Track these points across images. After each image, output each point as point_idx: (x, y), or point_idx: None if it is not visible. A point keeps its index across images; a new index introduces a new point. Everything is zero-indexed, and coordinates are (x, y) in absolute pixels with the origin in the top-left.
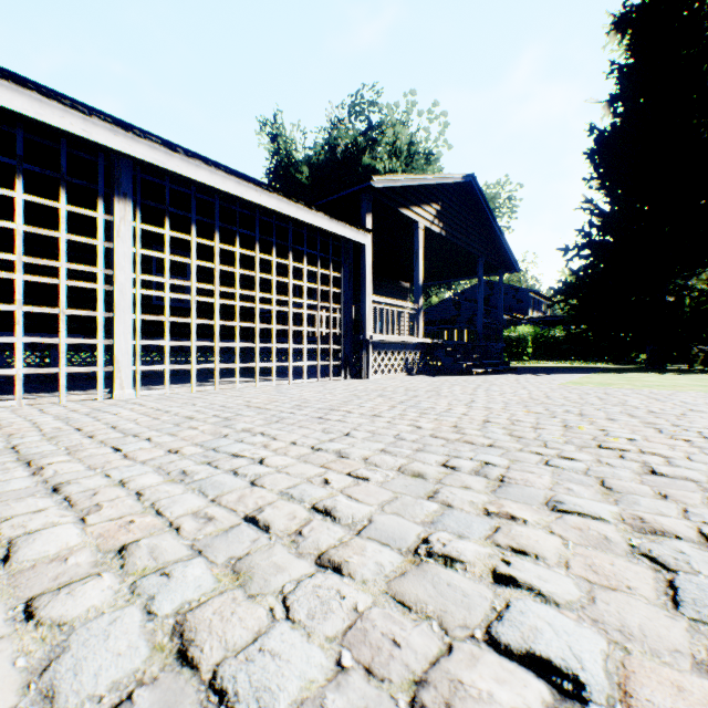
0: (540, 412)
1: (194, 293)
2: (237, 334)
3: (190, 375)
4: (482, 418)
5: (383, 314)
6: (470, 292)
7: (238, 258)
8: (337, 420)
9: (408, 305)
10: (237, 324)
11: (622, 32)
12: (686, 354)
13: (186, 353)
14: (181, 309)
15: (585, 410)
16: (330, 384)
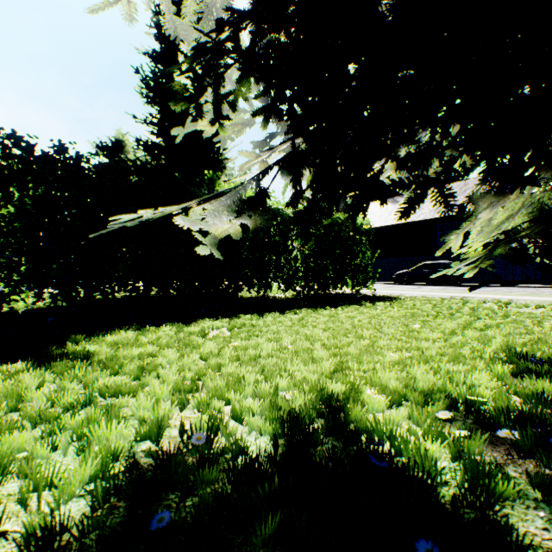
0: None
1: None
2: None
3: None
4: None
5: None
6: None
7: None
8: None
9: None
10: None
11: (101, 152)
12: None
13: None
14: None
15: None
16: None
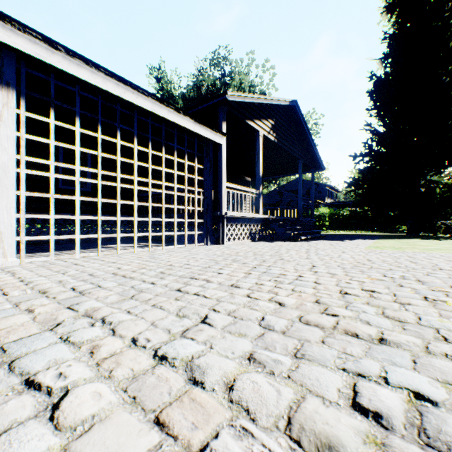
0: (381, 278)
1: (78, 175)
2: (118, 210)
3: (90, 242)
4: (337, 288)
5: (234, 197)
6: (288, 186)
7: (119, 148)
8: (196, 294)
9: (252, 191)
10: (118, 202)
11: (391, 13)
12: (433, 226)
13: (95, 225)
14: (83, 192)
15: (419, 276)
16: (194, 249)
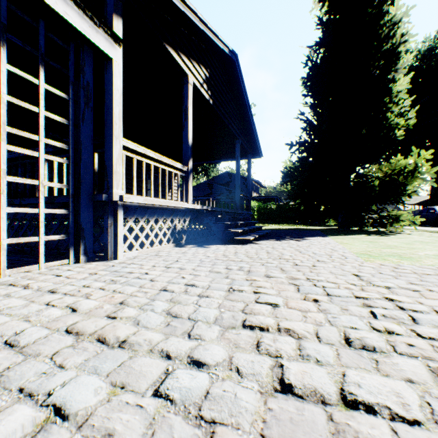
0: None
1: None
2: None
3: None
4: None
5: (143, 169)
6: (218, 179)
7: None
8: None
9: (177, 165)
10: None
11: None
12: (361, 220)
13: None
14: None
15: None
16: (3, 290)
